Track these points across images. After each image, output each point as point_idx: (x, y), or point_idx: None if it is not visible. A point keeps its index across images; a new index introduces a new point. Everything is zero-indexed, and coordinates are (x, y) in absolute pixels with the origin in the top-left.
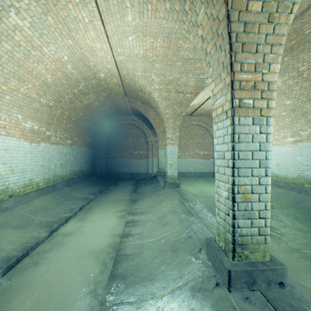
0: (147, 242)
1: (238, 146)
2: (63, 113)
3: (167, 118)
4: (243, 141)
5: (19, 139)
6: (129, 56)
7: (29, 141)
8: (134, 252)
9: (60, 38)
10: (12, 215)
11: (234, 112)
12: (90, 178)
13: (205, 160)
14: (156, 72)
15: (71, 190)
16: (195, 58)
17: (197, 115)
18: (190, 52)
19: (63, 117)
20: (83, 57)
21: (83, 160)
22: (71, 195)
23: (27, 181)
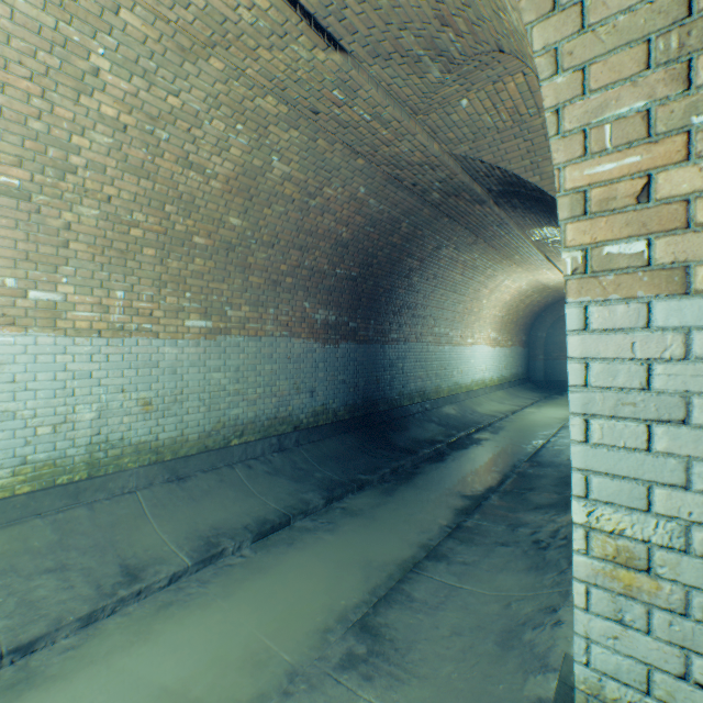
0: None
1: None
2: (508, 318)
3: None
4: None
5: (488, 346)
6: None
7: (491, 347)
8: None
9: (524, 278)
10: (491, 397)
11: None
12: (526, 384)
13: None
14: None
15: (514, 391)
16: None
17: None
18: None
19: (507, 321)
20: (537, 279)
21: (518, 362)
22: (516, 395)
23: (490, 377)
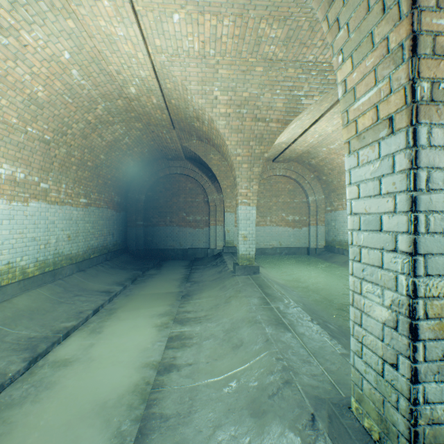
0: (204, 385)
1: (426, 201)
2: (71, 154)
3: (240, 163)
4: (438, 188)
5: None
6: (176, 55)
7: (7, 198)
8: (178, 411)
9: (50, 15)
10: None
11: (419, 113)
12: (119, 257)
13: (296, 229)
14: (222, 84)
15: (84, 278)
16: (286, 58)
17: (284, 161)
18: (279, 46)
19: (71, 160)
20: (98, 56)
21: (108, 229)
22: (84, 286)
23: (3, 265)
